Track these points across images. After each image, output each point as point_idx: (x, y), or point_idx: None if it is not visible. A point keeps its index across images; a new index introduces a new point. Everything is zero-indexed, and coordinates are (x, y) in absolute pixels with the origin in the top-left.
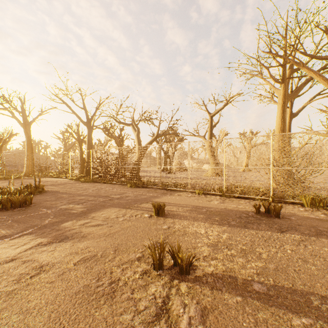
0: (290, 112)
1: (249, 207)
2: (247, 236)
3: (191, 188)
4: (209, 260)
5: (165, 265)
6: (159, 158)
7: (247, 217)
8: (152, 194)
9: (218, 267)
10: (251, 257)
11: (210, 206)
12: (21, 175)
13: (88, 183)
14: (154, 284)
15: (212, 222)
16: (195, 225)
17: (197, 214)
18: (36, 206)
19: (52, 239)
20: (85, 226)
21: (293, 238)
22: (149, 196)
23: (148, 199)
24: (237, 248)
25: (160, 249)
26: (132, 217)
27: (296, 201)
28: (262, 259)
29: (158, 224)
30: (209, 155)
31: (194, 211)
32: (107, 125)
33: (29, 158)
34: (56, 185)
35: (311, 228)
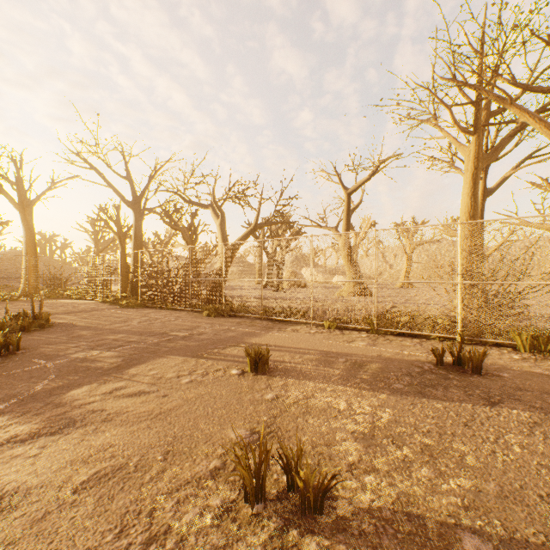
0: (483, 186)
1: (423, 353)
2: (428, 415)
3: (315, 318)
4: (361, 474)
5: (270, 488)
6: (259, 264)
7: (421, 373)
8: (246, 329)
9: (380, 491)
10: (446, 465)
11: (352, 352)
12: (16, 295)
13: (134, 309)
14: (244, 543)
15: (358, 384)
16: (326, 391)
17: (329, 369)
18: (27, 354)
19: (40, 427)
20: (114, 396)
21: (517, 417)
22: (241, 333)
23: (239, 339)
24: (414, 444)
25: (259, 457)
26: (207, 376)
27: (505, 342)
28: (467, 470)
29: (255, 390)
30: (348, 258)
31: (323, 363)
32: (169, 207)
33: (30, 264)
34: (75, 312)
35: (545, 396)
